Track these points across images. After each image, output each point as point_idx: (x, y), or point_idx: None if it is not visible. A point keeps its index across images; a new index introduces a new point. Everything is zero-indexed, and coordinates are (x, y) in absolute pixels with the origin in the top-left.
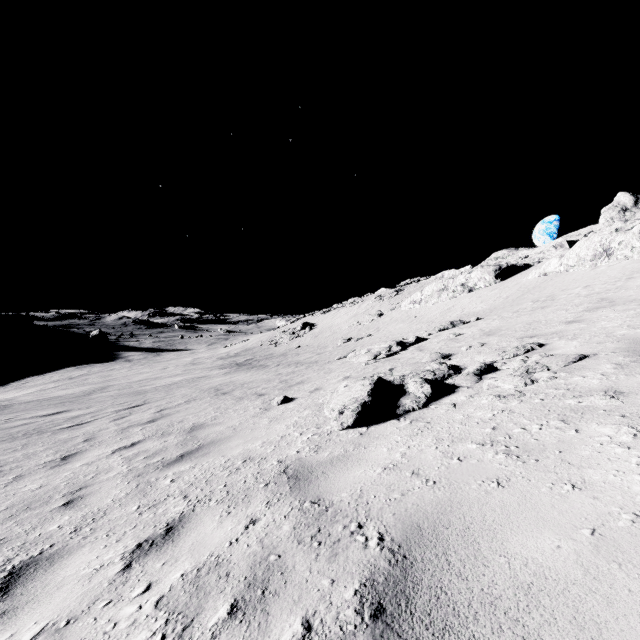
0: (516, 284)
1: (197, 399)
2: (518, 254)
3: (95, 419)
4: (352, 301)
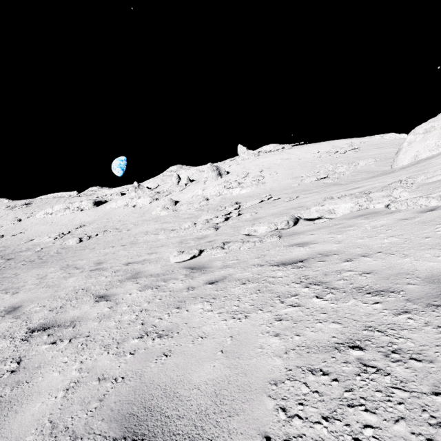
0: (102, 210)
1: None
2: (103, 191)
3: None
4: None
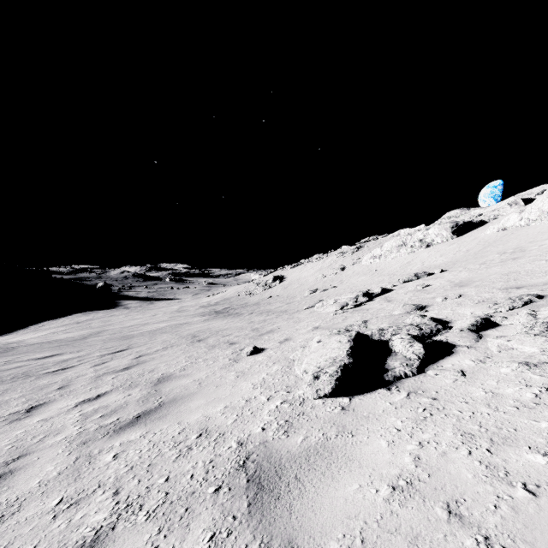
0: (474, 239)
1: (174, 346)
2: (470, 213)
3: (80, 363)
4: (317, 257)
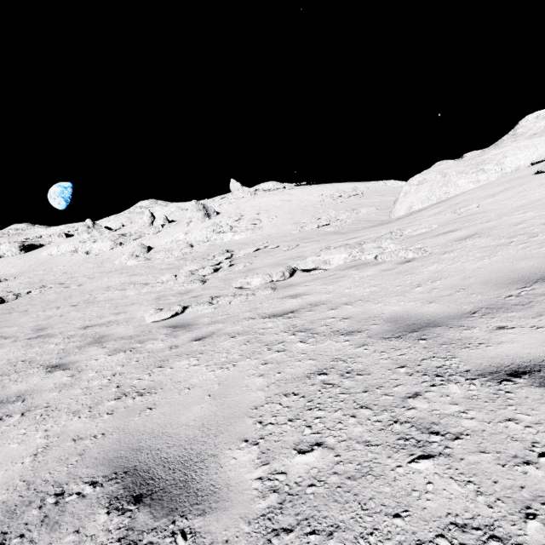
0: (35, 258)
1: None
2: (35, 230)
3: None
4: None
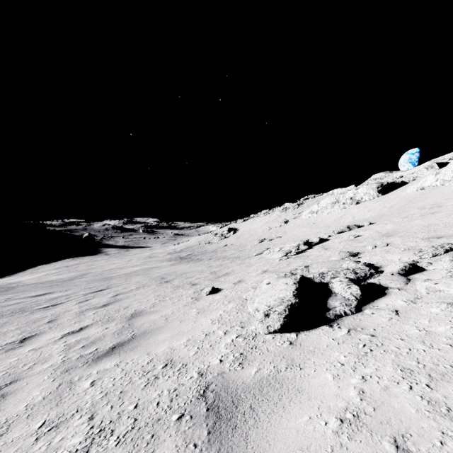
0: (397, 197)
1: (145, 286)
2: (393, 175)
3: (67, 301)
4: (265, 212)
